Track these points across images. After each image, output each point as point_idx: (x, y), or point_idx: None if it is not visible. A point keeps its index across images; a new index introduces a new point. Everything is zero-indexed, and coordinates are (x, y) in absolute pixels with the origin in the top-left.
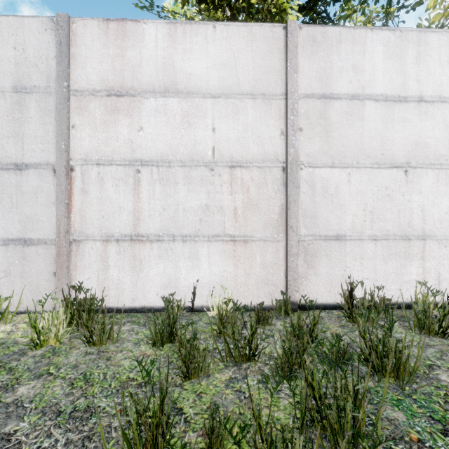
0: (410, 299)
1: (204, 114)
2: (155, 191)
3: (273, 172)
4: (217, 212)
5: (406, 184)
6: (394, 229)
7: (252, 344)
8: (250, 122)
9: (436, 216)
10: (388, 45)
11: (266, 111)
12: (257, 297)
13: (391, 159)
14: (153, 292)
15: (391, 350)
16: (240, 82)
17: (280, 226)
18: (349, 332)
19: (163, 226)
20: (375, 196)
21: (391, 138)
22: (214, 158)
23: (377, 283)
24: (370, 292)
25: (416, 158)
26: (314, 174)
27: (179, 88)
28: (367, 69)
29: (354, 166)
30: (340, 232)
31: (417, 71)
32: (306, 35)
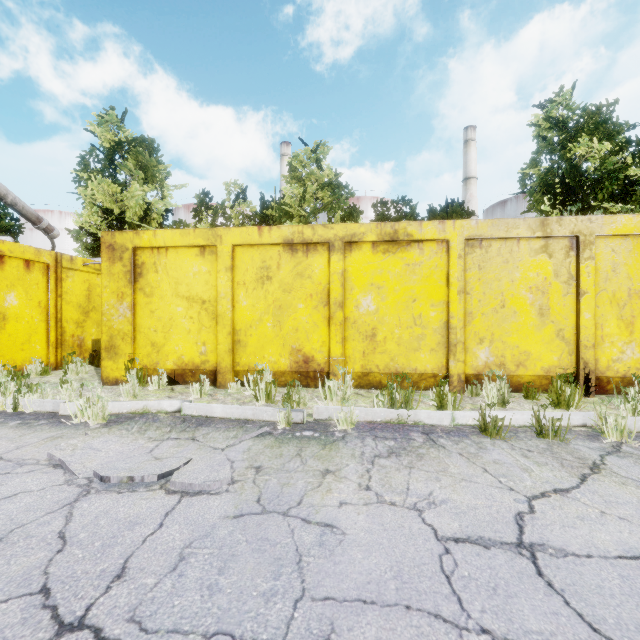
0: None
1: None
2: None
3: None
4: None
5: None
6: None
7: None
8: None
9: None
10: None
11: None
12: None
13: None
14: None
15: None
16: None
17: None
18: None
19: None
20: None
21: None
22: None
23: None
24: None
25: None
26: None
27: None
28: None
29: None
30: None
31: None
32: None
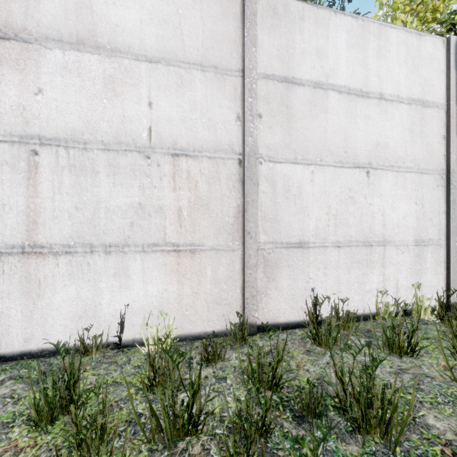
0: (372, 309)
1: (137, 81)
2: (62, 183)
3: (227, 165)
4: (154, 214)
5: (368, 186)
6: (357, 235)
7: (196, 399)
8: (198, 100)
9: (395, 221)
10: (351, 33)
11: (219, 88)
12: (208, 321)
13: (354, 158)
14: (60, 326)
15: (377, 397)
16: (186, 47)
17: (236, 231)
18: (317, 360)
19: (75, 232)
20: (339, 198)
21: (354, 135)
22: (150, 142)
23: (341, 295)
24: (334, 306)
25: (377, 158)
26: (275, 170)
27: (101, 41)
28: (331, 55)
29: (318, 164)
30: (303, 238)
31: (378, 67)
32: (266, 4)
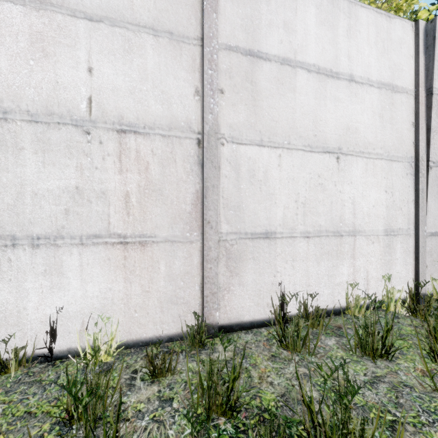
0: (342, 303)
1: (73, 42)
2: None
3: (184, 146)
4: (96, 200)
5: (338, 173)
6: (327, 224)
7: (128, 434)
8: (150, 69)
9: (365, 209)
10: (320, 9)
11: (175, 57)
12: (161, 324)
13: (323, 142)
14: None
15: (354, 435)
16: (134, 6)
17: (195, 220)
18: (282, 368)
19: None
20: (308, 184)
21: (324, 118)
22: (91, 115)
23: (310, 289)
24: (303, 302)
25: (347, 143)
26: (239, 152)
27: None
28: (300, 30)
29: (285, 147)
30: (270, 228)
31: (348, 47)
32: None
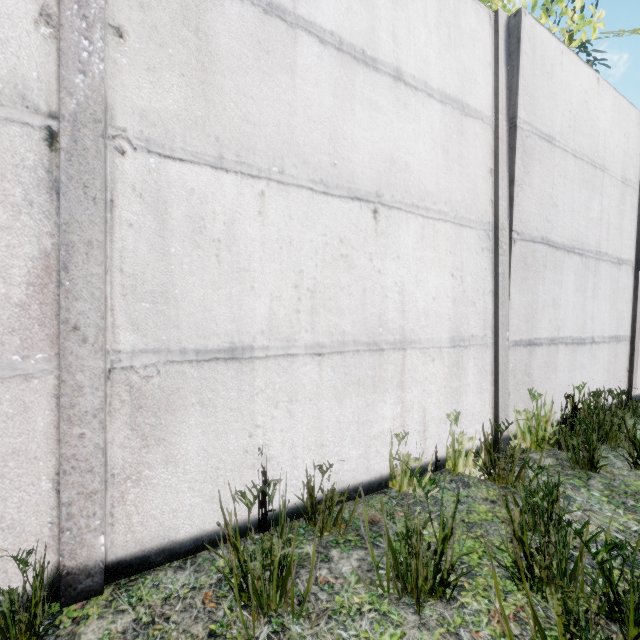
0: (383, 469)
1: None
2: None
3: (3, 139)
4: None
5: (376, 238)
6: (356, 330)
7: None
8: None
9: (421, 304)
10: None
11: None
12: None
13: (349, 180)
14: None
15: None
16: None
17: (39, 324)
18: None
19: None
20: (320, 255)
21: (351, 135)
22: None
23: (324, 452)
24: (307, 481)
25: (392, 188)
26: (165, 176)
27: None
28: None
29: (275, 178)
30: (240, 340)
31: (394, 18)
32: None
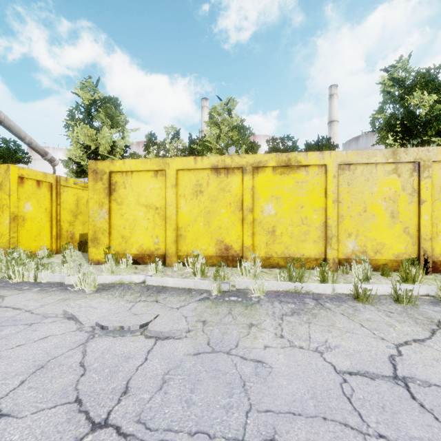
0: None
1: None
2: None
3: None
4: None
5: None
6: None
7: None
8: None
9: None
10: None
11: None
12: None
13: None
14: None
15: None
16: None
17: None
18: None
19: None
20: None
21: None
22: None
23: None
24: None
25: None
26: None
27: None
28: None
29: None
30: None
31: None
32: None
